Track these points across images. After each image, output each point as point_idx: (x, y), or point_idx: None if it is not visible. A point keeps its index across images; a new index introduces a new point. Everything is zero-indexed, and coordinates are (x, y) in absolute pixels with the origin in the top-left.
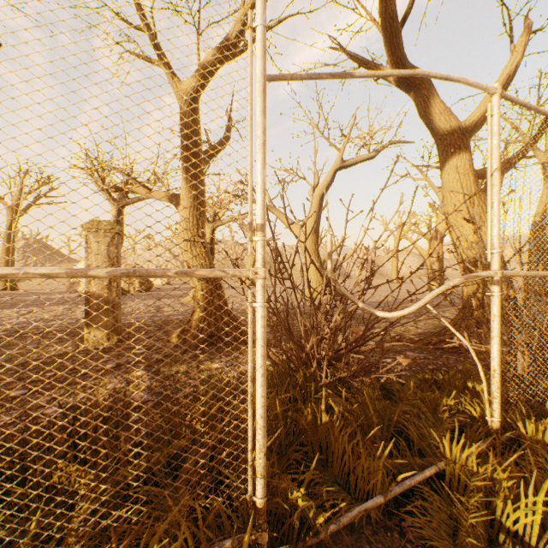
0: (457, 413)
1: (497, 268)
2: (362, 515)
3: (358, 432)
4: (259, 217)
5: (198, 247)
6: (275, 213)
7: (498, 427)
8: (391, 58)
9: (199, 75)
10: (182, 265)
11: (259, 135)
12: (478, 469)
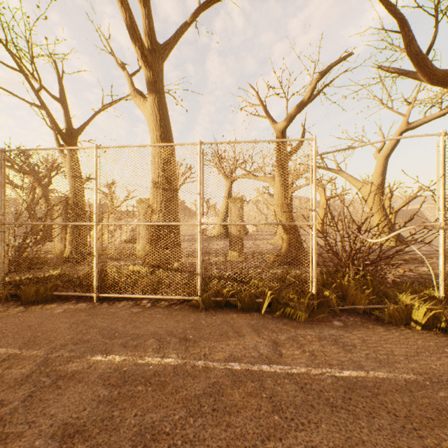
0: (430, 297)
1: (441, 221)
2: (355, 312)
3: (358, 288)
4: (313, 207)
5: (284, 208)
6: (341, 175)
7: (442, 299)
8: (421, 74)
9: (287, 120)
10: (266, 217)
11: (313, 182)
12: (413, 306)
